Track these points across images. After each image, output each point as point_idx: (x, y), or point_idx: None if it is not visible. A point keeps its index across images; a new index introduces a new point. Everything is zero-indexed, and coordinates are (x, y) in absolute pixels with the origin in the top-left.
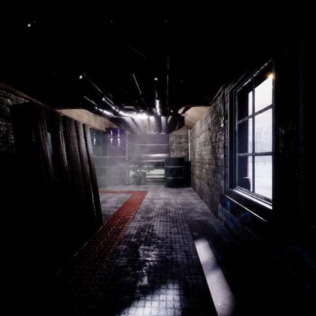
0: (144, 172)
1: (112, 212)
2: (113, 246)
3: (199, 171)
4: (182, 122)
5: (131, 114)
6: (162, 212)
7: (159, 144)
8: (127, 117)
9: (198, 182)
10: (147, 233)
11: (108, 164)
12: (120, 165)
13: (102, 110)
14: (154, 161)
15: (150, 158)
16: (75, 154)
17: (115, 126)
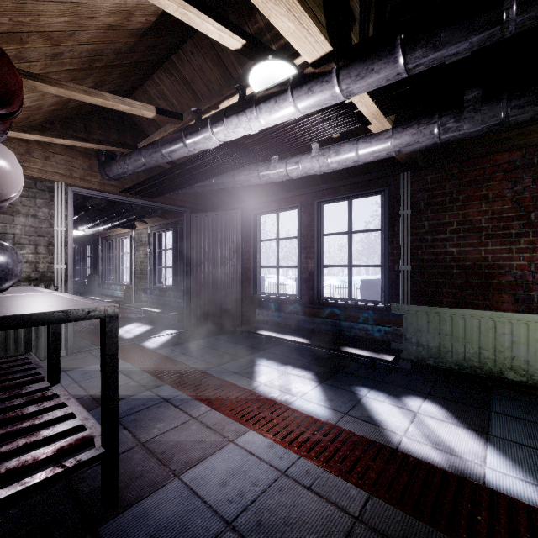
0: None
1: None
2: None
3: None
4: None
5: None
6: None
7: None
8: None
9: None
10: None
11: None
12: None
13: None
14: None
15: None
16: None
17: None
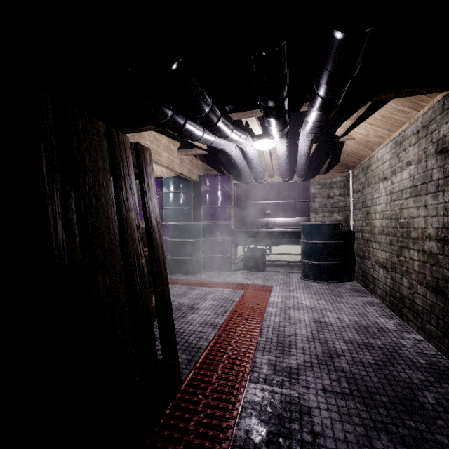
0: (262, 250)
1: (205, 338)
2: None
3: (388, 252)
4: (336, 158)
5: (242, 138)
6: (318, 353)
7: (289, 201)
8: (234, 149)
9: (384, 277)
10: None
11: (202, 234)
12: (221, 237)
13: (183, 120)
14: (281, 231)
15: (273, 224)
16: (101, 214)
17: (214, 172)
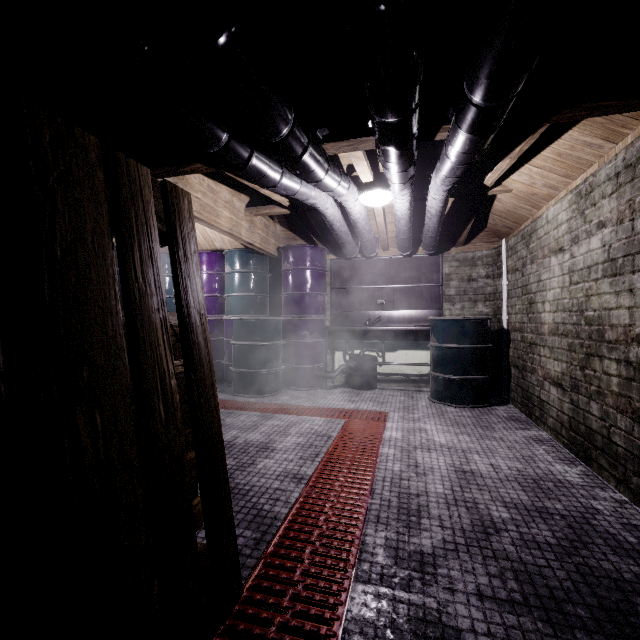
0: (372, 357)
1: (284, 501)
2: None
3: (566, 363)
4: (481, 221)
5: (343, 186)
6: (465, 527)
7: (411, 285)
8: (331, 206)
9: (558, 401)
10: None
11: (283, 335)
12: (311, 339)
13: (248, 150)
14: (399, 329)
15: (388, 320)
16: (88, 301)
17: (301, 243)
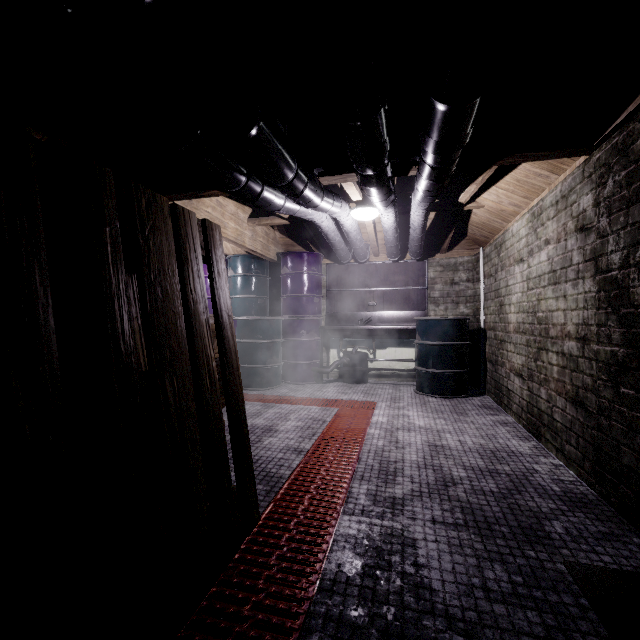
0: (364, 354)
1: (287, 466)
2: (286, 638)
3: (525, 356)
4: (462, 230)
5: (336, 206)
6: (430, 482)
7: (399, 288)
8: (326, 219)
9: (520, 389)
10: (400, 582)
11: (282, 333)
12: (308, 337)
13: (260, 187)
14: (388, 328)
15: (379, 320)
16: (167, 307)
17: (298, 249)
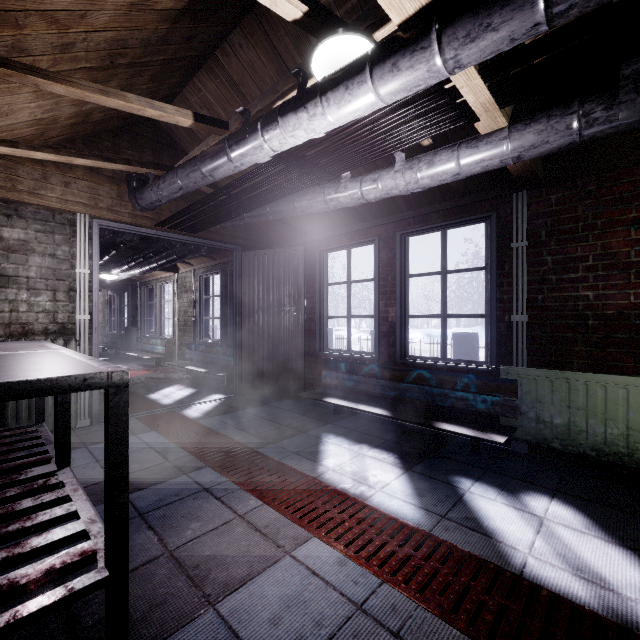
0: None
1: None
2: None
3: None
4: None
5: None
6: None
7: None
8: None
9: None
10: None
11: None
12: None
13: None
14: None
15: None
16: None
17: None
